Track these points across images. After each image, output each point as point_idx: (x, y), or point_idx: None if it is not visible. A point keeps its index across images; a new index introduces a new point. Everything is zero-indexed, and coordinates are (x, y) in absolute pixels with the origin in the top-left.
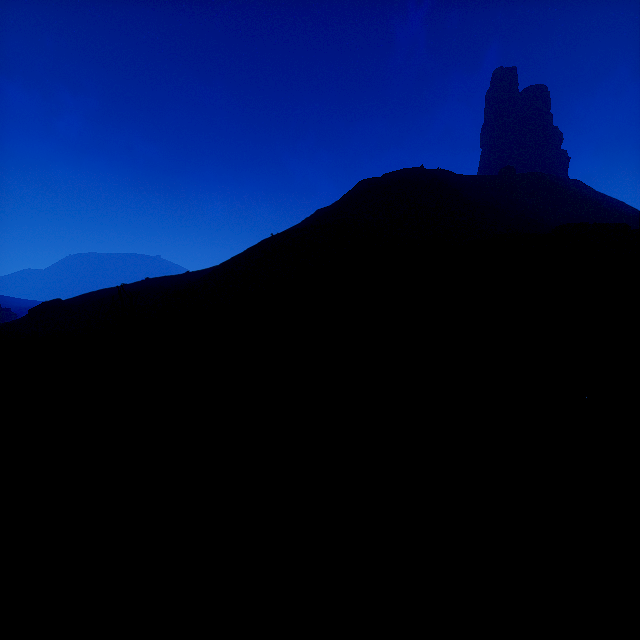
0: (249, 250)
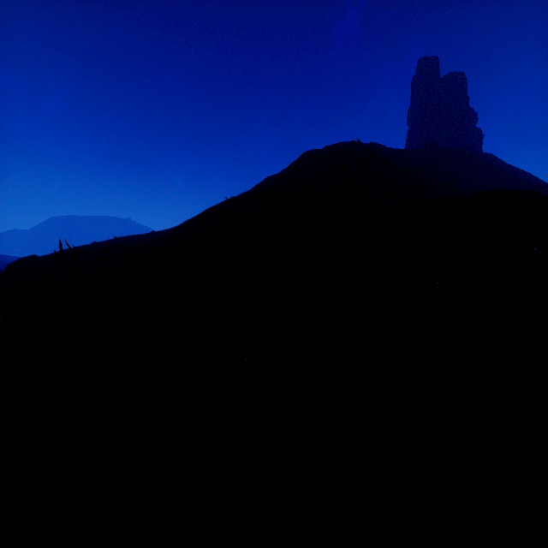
0: (206, 211)
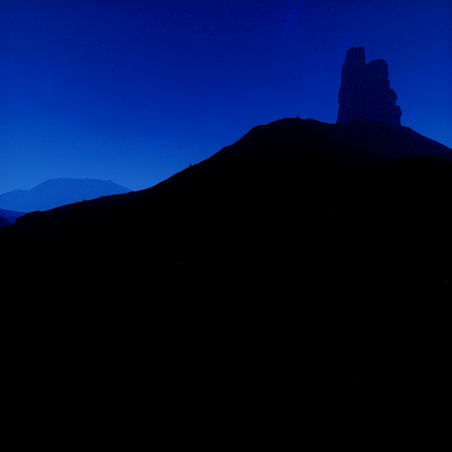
0: (174, 176)
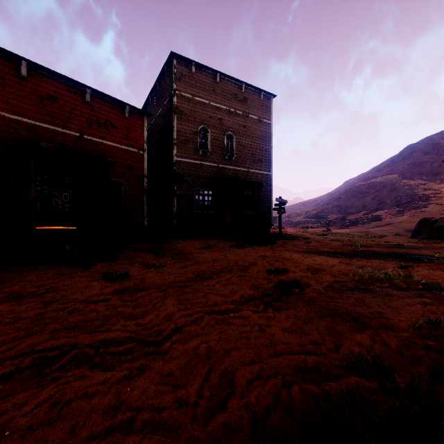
0: (341, 194)
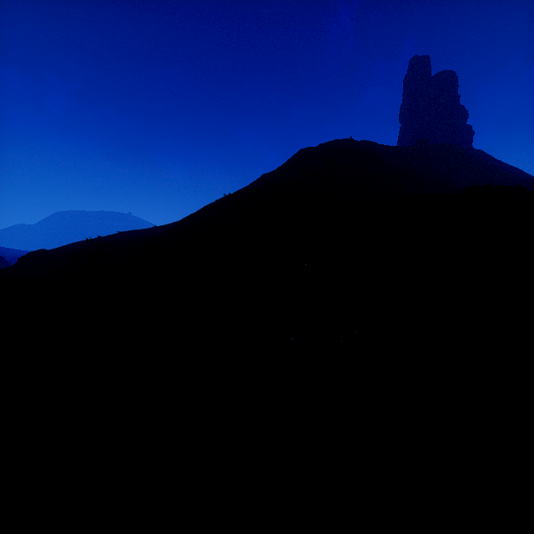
0: (205, 208)
